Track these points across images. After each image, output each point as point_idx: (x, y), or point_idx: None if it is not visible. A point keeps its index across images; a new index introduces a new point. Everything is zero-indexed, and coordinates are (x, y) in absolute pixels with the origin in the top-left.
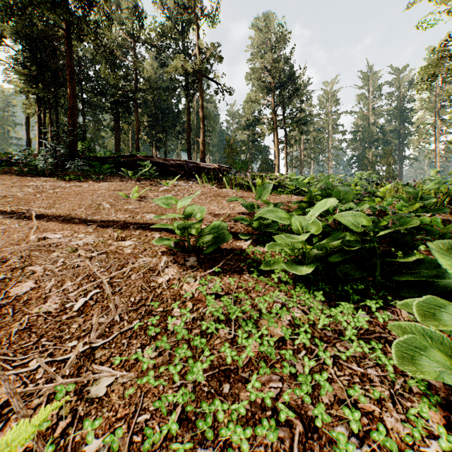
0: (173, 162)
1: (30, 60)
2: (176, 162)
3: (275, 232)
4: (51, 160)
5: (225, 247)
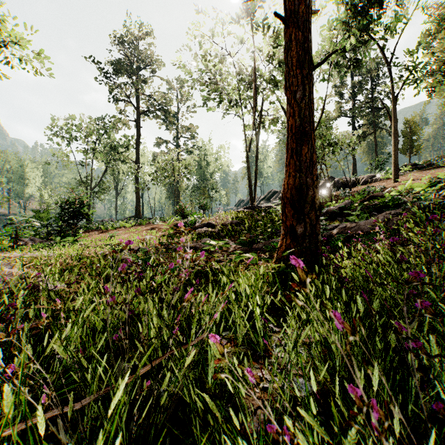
0: None
1: None
2: None
3: None
4: (443, 159)
5: None
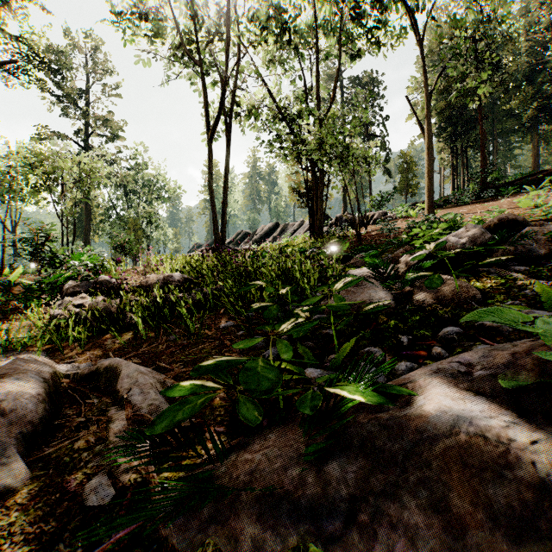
0: None
1: (446, 122)
2: None
3: None
4: (472, 194)
5: None
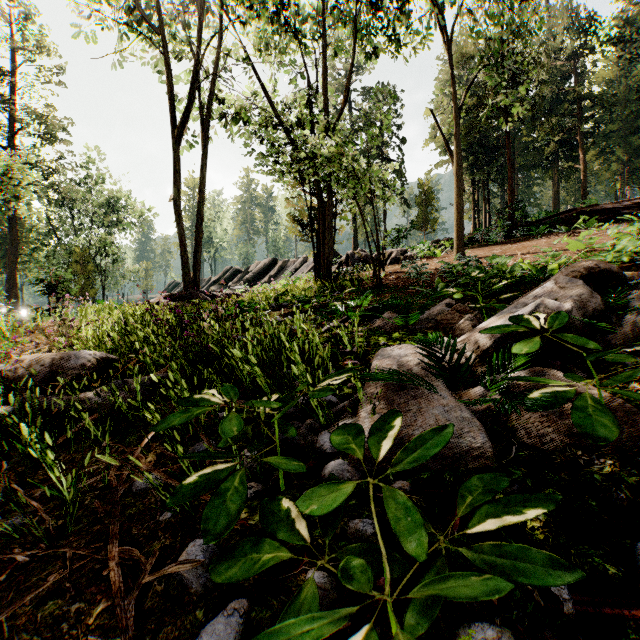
0: (627, 202)
1: (467, 150)
2: (633, 201)
3: (635, 236)
4: (503, 233)
5: (605, 248)
